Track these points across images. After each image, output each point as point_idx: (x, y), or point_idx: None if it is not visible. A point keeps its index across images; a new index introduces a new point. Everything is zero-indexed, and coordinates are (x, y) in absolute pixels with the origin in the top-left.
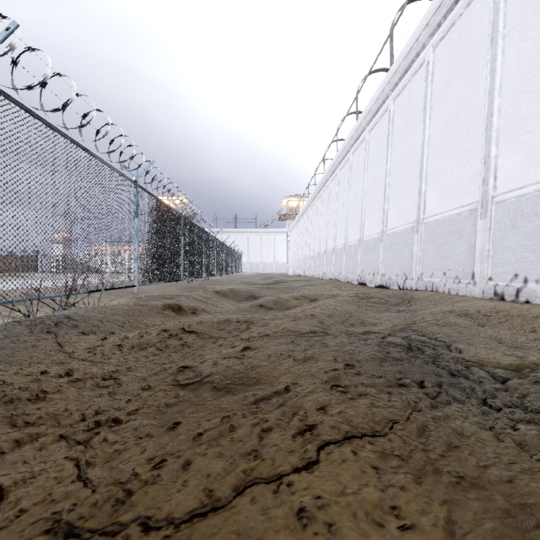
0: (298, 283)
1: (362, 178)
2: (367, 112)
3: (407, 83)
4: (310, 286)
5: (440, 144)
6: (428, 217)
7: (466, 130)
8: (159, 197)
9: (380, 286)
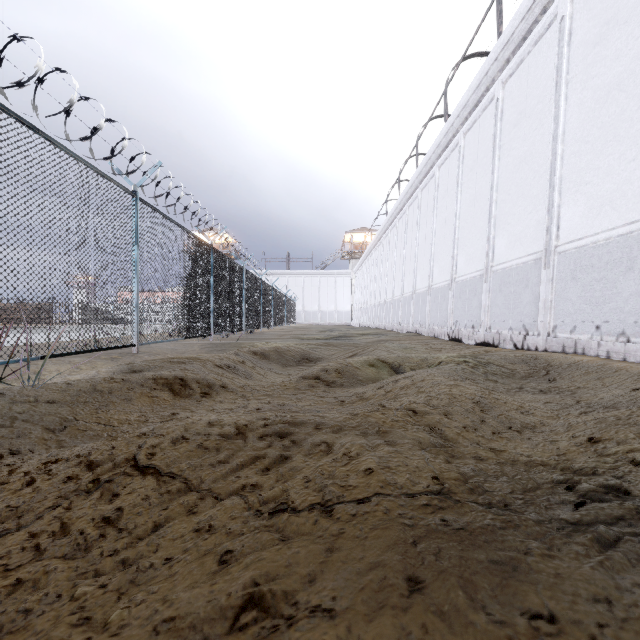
0: (367, 338)
1: (454, 198)
2: (462, 107)
3: (524, 57)
4: (383, 342)
5: (585, 133)
6: (564, 243)
7: (636, 104)
8: (196, 233)
9: (483, 343)
